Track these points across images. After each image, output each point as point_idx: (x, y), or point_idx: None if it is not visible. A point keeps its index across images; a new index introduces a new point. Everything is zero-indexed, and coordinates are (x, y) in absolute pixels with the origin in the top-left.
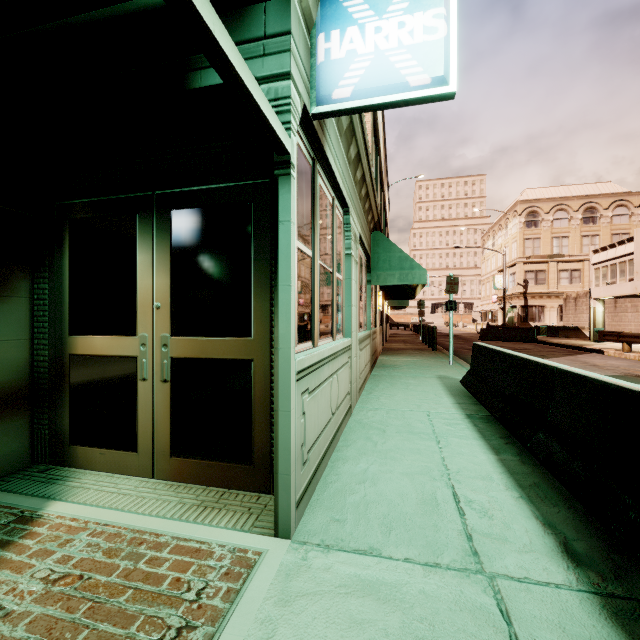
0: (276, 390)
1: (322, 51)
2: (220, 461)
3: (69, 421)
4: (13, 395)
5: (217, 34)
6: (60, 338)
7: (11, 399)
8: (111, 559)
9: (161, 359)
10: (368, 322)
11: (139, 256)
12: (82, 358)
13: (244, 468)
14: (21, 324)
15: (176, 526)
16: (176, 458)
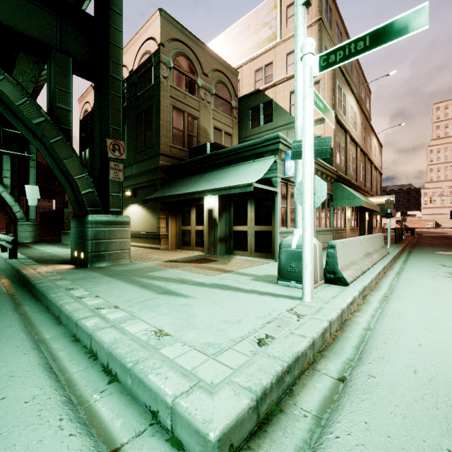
0: (275, 235)
1: (286, 165)
2: (265, 253)
3: (233, 245)
4: (223, 239)
5: (264, 188)
6: (231, 227)
7: (222, 239)
8: (248, 261)
9: (252, 231)
10: (332, 224)
11: (248, 208)
12: (236, 231)
13: (270, 254)
14: (224, 223)
15: (257, 260)
16: (256, 252)
